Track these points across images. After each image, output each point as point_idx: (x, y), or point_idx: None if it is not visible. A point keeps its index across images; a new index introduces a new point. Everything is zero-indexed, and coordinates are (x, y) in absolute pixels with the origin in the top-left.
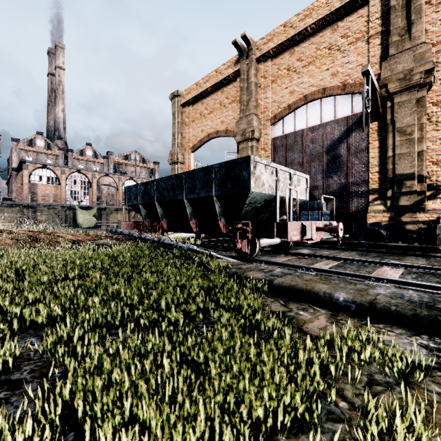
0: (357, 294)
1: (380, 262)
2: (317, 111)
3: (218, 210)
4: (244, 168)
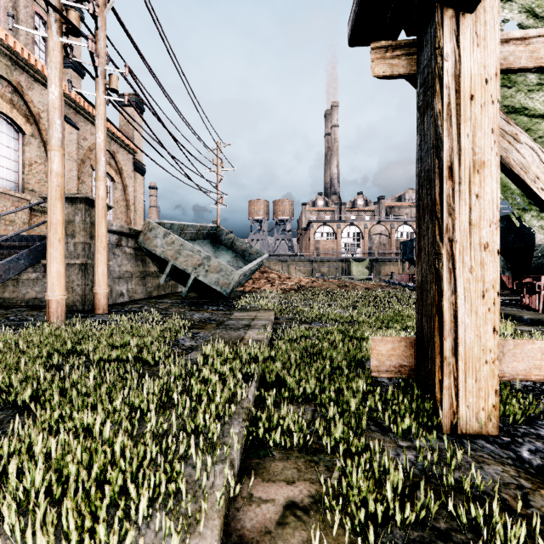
0: (540, 317)
1: None
2: None
3: (500, 263)
4: None
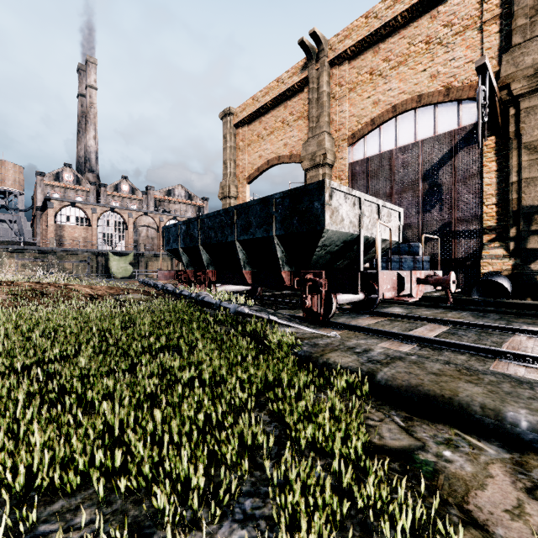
0: None
1: (509, 328)
2: (410, 126)
3: (281, 255)
4: (316, 197)
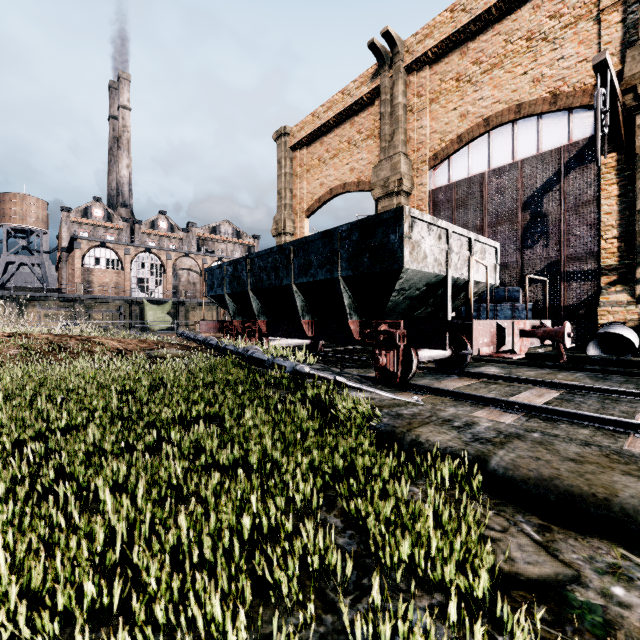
0: None
1: None
2: (506, 143)
3: (348, 302)
4: (392, 229)
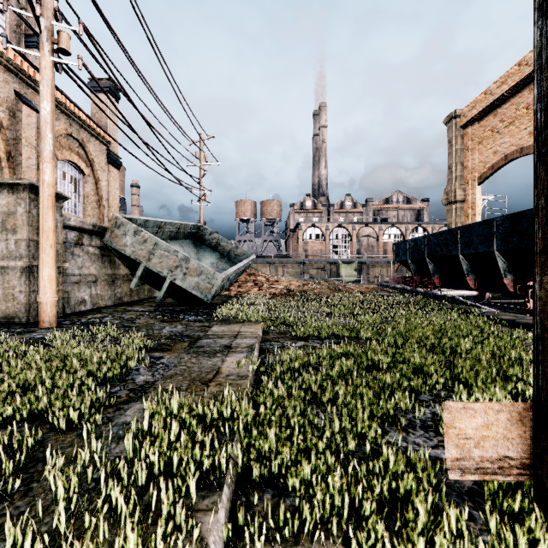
0: None
1: None
2: None
3: (502, 266)
4: None
